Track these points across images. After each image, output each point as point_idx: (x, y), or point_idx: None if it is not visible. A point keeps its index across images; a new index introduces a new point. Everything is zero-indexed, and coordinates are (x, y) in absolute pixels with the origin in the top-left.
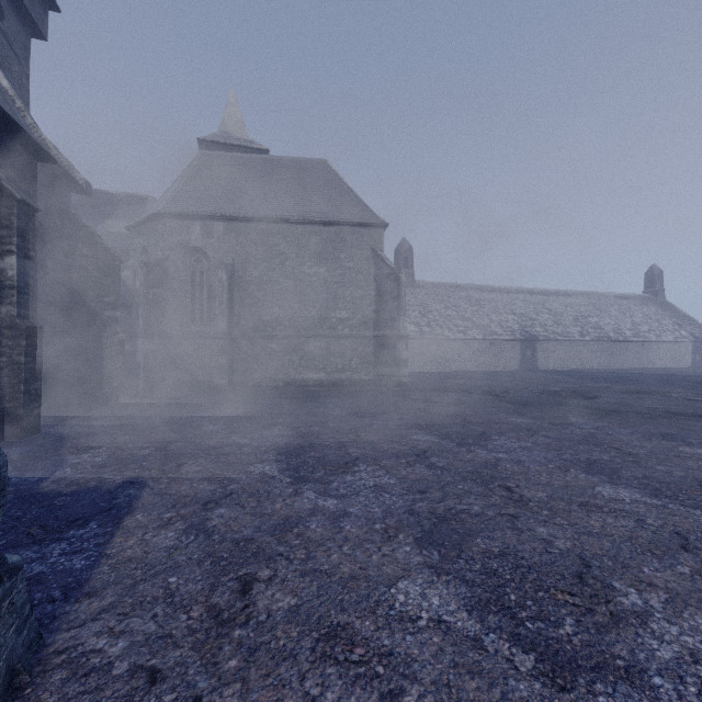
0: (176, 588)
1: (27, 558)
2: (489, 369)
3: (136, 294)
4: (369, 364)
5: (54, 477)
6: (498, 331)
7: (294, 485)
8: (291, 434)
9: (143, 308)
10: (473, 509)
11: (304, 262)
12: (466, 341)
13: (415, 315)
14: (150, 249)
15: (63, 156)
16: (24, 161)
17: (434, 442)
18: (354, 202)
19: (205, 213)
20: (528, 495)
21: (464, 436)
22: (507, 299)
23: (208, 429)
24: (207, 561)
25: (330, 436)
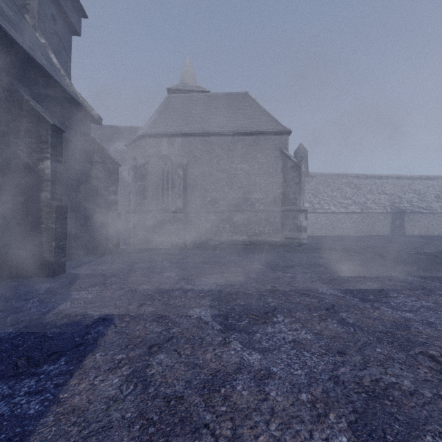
0: None
1: (0, 394)
2: (366, 234)
3: (129, 185)
4: (277, 230)
5: (57, 310)
6: (372, 207)
7: (223, 333)
8: (222, 282)
9: (133, 194)
10: (403, 384)
11: (232, 161)
12: (348, 214)
13: (309, 196)
14: (138, 157)
15: (85, 101)
16: (61, 104)
17: (339, 296)
18: (267, 118)
19: (170, 132)
20: None
21: (364, 291)
22: (379, 183)
23: (166, 275)
24: (137, 423)
25: (252, 285)
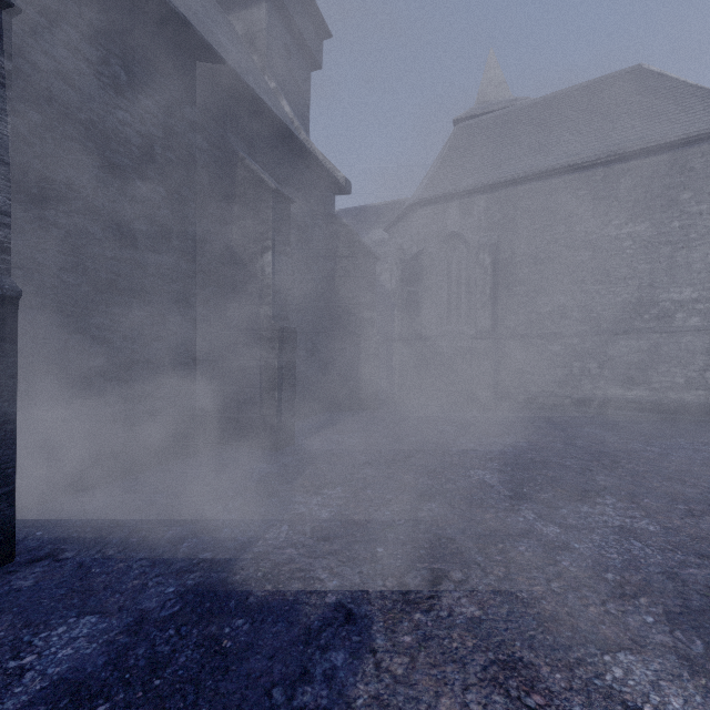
0: None
1: None
2: None
3: (392, 294)
4: None
5: (261, 543)
6: None
7: None
8: (656, 535)
9: (398, 309)
10: None
11: (607, 221)
12: None
13: None
14: (406, 245)
15: (327, 160)
16: (293, 166)
17: None
18: (707, 102)
19: (463, 189)
20: None
21: None
22: None
23: (477, 477)
24: None
25: None
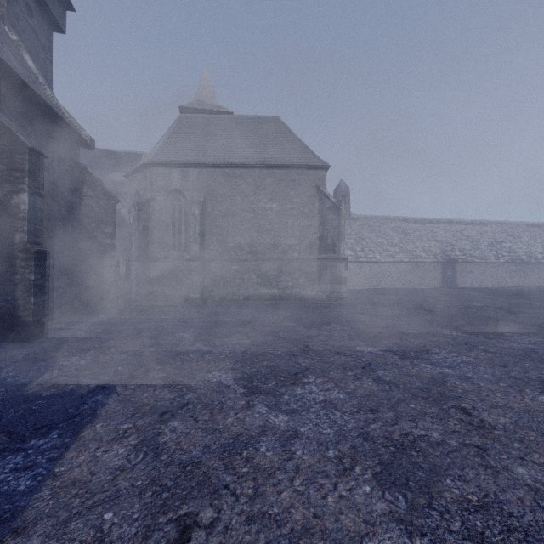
0: (108, 530)
1: None
2: (414, 286)
3: (130, 227)
4: (314, 282)
5: (41, 379)
6: (422, 255)
7: (247, 396)
8: (247, 343)
9: (135, 238)
10: (432, 436)
11: (260, 199)
12: (395, 263)
13: (351, 242)
14: (141, 192)
15: (73, 118)
16: (41, 121)
17: (378, 354)
18: (302, 149)
19: (183, 162)
20: (489, 420)
21: (405, 348)
22: (429, 229)
23: (179, 336)
24: (149, 490)
25: (281, 345)
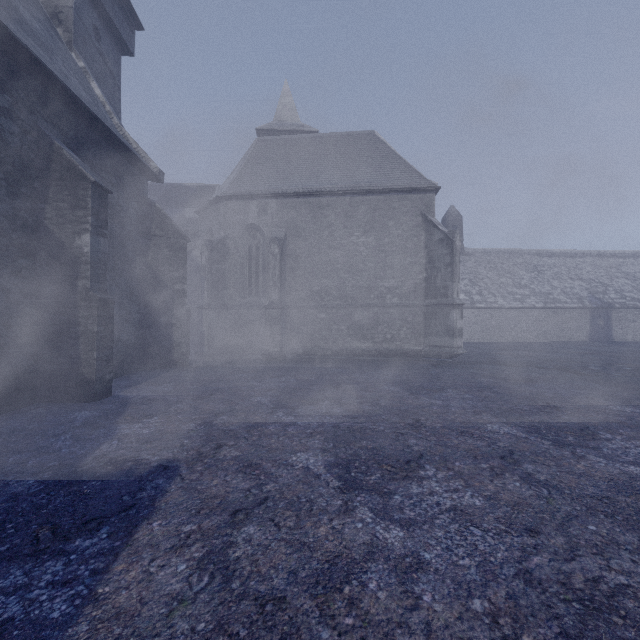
0: None
1: (11, 585)
2: (551, 339)
3: (202, 269)
4: (418, 334)
5: (98, 451)
6: (562, 299)
7: (343, 493)
8: (339, 413)
9: (207, 282)
10: None
11: (352, 232)
12: (523, 310)
13: (464, 283)
14: (214, 229)
15: (140, 149)
16: (107, 153)
17: (519, 437)
18: (403, 168)
19: (260, 192)
20: None
21: (558, 429)
22: (571, 264)
23: (256, 400)
24: None
25: (383, 417)
